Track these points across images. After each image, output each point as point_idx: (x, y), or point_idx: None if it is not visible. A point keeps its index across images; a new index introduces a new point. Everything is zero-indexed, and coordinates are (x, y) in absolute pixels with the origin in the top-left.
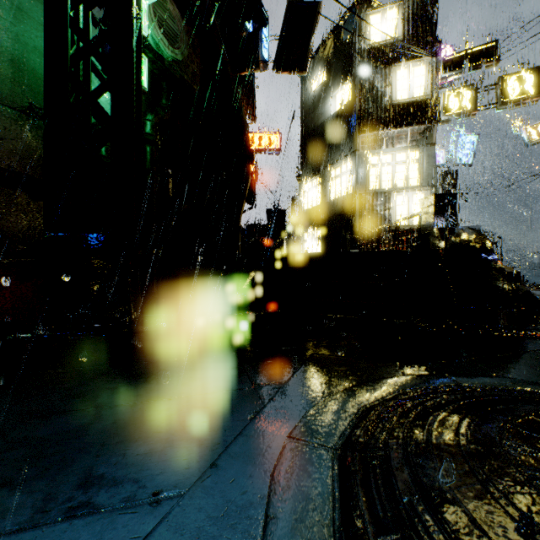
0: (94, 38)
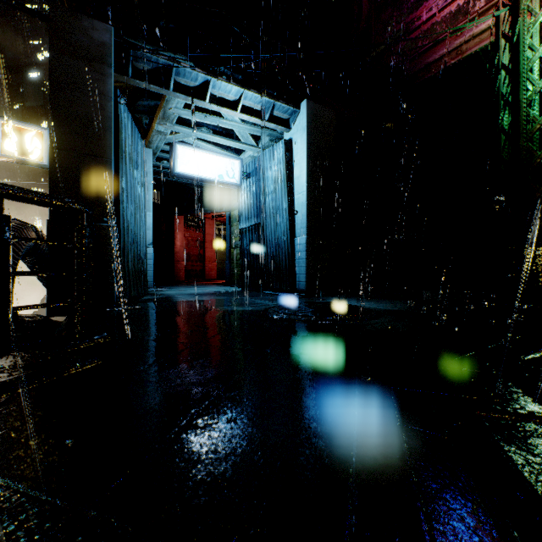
0: (508, 128)
